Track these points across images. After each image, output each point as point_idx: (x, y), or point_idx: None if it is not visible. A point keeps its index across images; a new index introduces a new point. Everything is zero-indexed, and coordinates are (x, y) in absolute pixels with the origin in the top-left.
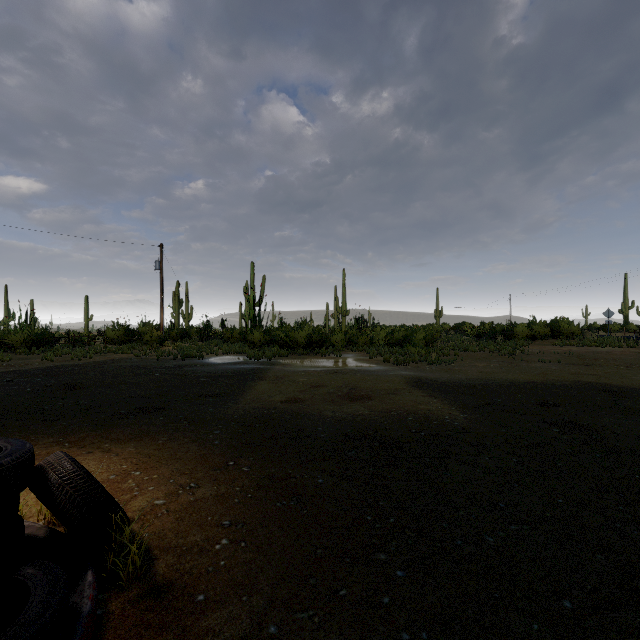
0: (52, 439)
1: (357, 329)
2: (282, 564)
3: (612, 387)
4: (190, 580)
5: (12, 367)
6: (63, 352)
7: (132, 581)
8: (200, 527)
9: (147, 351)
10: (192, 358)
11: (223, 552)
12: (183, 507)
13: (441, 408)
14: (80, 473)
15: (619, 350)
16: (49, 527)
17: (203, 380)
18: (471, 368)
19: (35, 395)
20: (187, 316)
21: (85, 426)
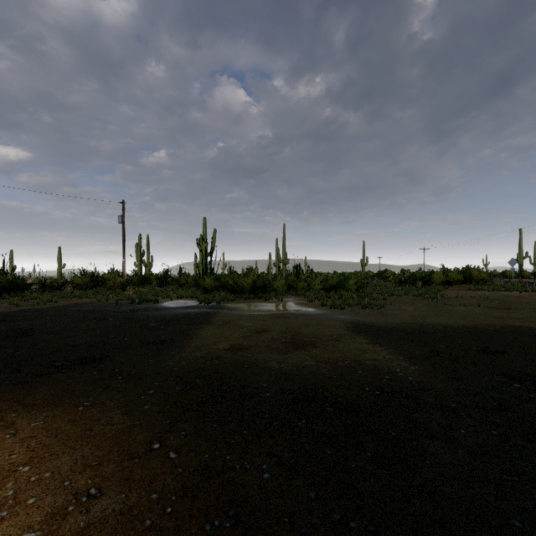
0: None
1: (295, 276)
2: None
3: None
4: None
5: None
6: (31, 297)
7: None
8: None
9: (110, 295)
10: (148, 302)
11: None
12: None
13: (388, 358)
14: None
15: (527, 294)
16: None
17: (152, 325)
18: (402, 312)
19: None
20: (148, 264)
21: (5, 385)
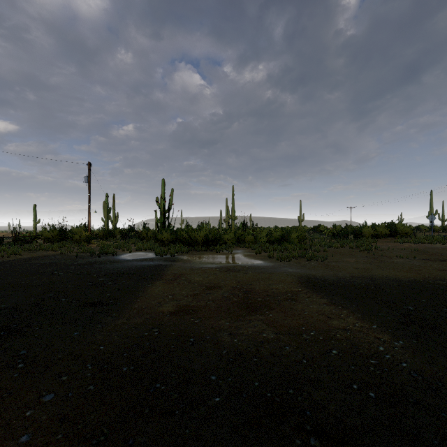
0: None
1: (243, 230)
2: None
3: None
4: None
5: None
6: None
7: None
8: None
9: (75, 248)
10: (108, 254)
11: None
12: None
13: (360, 327)
14: None
15: None
16: None
17: (101, 280)
18: (346, 264)
19: None
20: (114, 220)
21: None
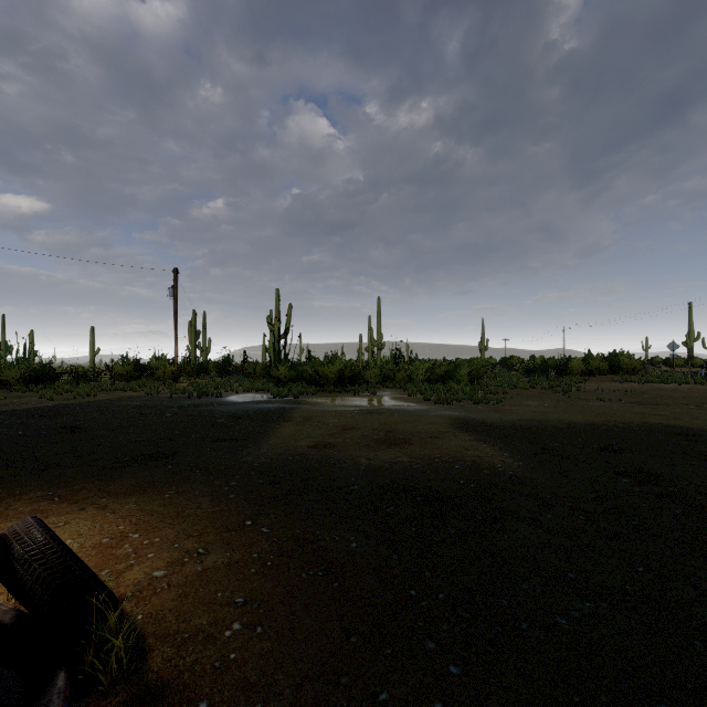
0: (40, 493)
1: (394, 364)
2: (307, 657)
3: (683, 429)
4: (191, 680)
5: (6, 406)
6: (65, 389)
7: (117, 684)
8: (207, 606)
9: (159, 388)
10: (209, 396)
11: (234, 640)
12: (188, 580)
13: (492, 454)
14: (53, 546)
15: (686, 387)
16: (18, 610)
17: (220, 421)
18: (522, 407)
19: (27, 439)
20: (205, 349)
21: (80, 476)
